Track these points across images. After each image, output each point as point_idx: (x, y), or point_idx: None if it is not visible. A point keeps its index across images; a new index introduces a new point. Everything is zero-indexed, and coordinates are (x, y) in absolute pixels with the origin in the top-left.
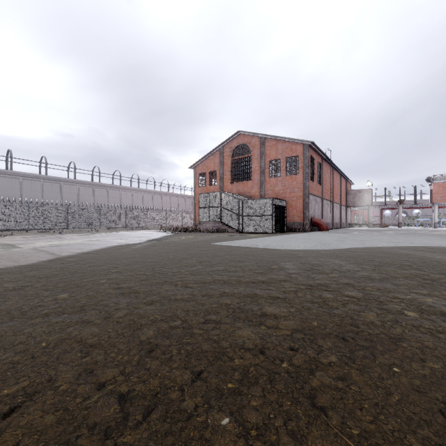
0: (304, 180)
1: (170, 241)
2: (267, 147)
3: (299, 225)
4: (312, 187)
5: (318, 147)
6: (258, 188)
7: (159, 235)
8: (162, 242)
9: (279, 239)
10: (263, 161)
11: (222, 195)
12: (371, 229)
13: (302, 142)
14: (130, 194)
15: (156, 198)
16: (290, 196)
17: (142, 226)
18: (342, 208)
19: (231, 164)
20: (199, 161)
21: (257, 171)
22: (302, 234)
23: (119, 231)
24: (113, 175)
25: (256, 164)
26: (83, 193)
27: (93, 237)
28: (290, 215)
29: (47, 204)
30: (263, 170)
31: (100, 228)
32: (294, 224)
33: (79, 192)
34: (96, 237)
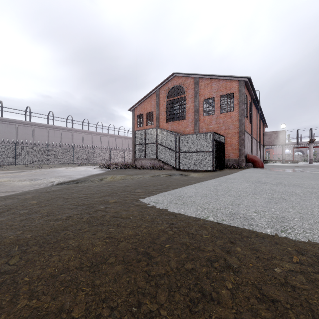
0: (240, 116)
1: (76, 188)
2: (202, 86)
3: (234, 162)
4: (246, 124)
5: (252, 84)
6: (193, 126)
7: (87, 173)
8: (52, 194)
9: (250, 186)
10: (197, 100)
11: (158, 131)
12: (295, 165)
13: (238, 79)
14: (81, 135)
15: (103, 139)
16: (224, 133)
17: (88, 162)
18: (261, 146)
19: (166, 105)
20: (137, 103)
21: (191, 110)
22: (252, 173)
23: (63, 167)
24: (66, 119)
25: (190, 104)
26: (38, 133)
27: (11, 175)
28: (225, 152)
29: (2, 143)
30: (197, 109)
31: (48, 164)
32: (229, 160)
33: (34, 133)
34: (10, 177)
